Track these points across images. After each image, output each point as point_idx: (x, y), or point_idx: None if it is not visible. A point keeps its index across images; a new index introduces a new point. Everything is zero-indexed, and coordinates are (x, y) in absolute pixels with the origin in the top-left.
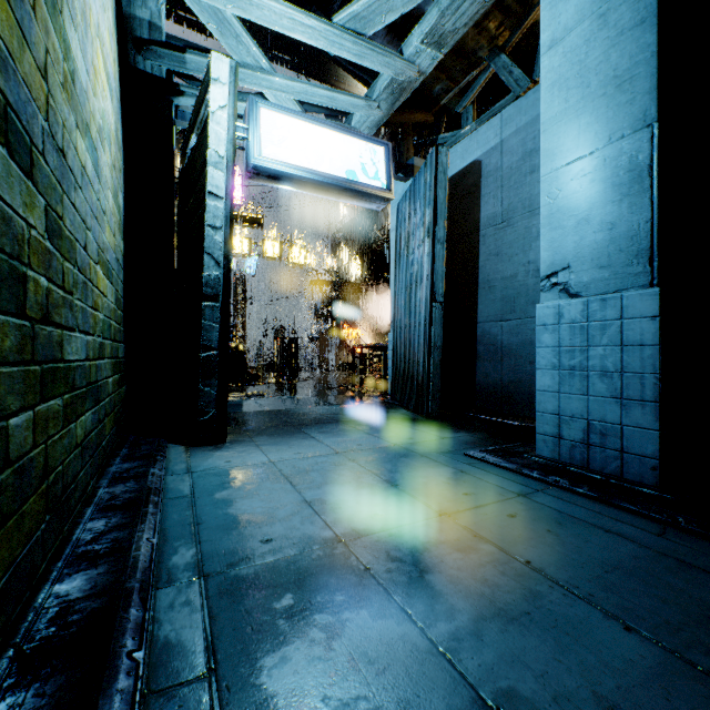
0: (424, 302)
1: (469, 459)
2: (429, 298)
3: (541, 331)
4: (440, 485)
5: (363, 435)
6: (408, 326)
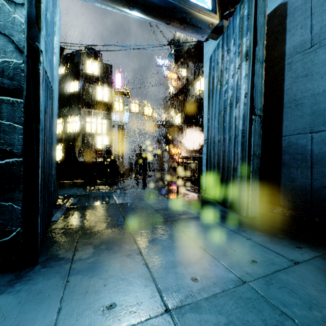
0: (241, 117)
1: None
2: (249, 112)
3: None
4: None
5: (195, 250)
6: (222, 140)
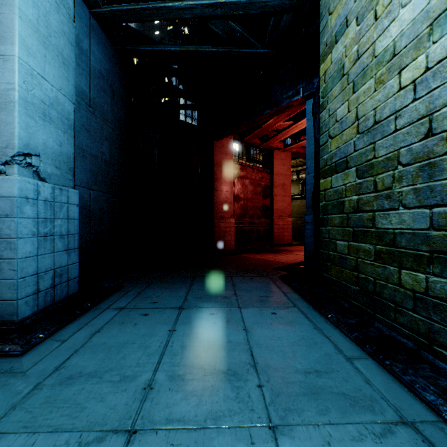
0: None
1: (45, 345)
2: None
3: (25, 202)
4: (144, 323)
5: None
6: None
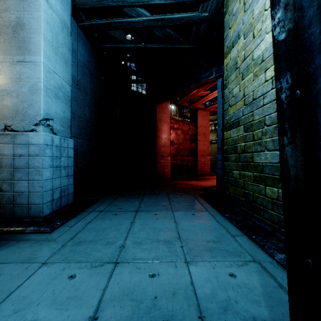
0: None
1: (61, 228)
2: None
3: (47, 147)
4: (116, 218)
5: None
6: None
